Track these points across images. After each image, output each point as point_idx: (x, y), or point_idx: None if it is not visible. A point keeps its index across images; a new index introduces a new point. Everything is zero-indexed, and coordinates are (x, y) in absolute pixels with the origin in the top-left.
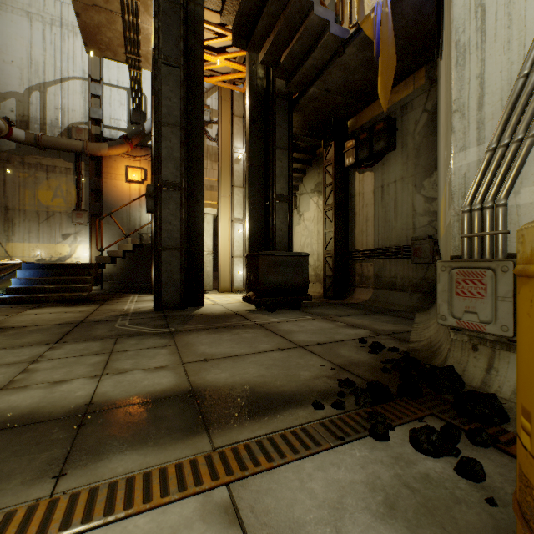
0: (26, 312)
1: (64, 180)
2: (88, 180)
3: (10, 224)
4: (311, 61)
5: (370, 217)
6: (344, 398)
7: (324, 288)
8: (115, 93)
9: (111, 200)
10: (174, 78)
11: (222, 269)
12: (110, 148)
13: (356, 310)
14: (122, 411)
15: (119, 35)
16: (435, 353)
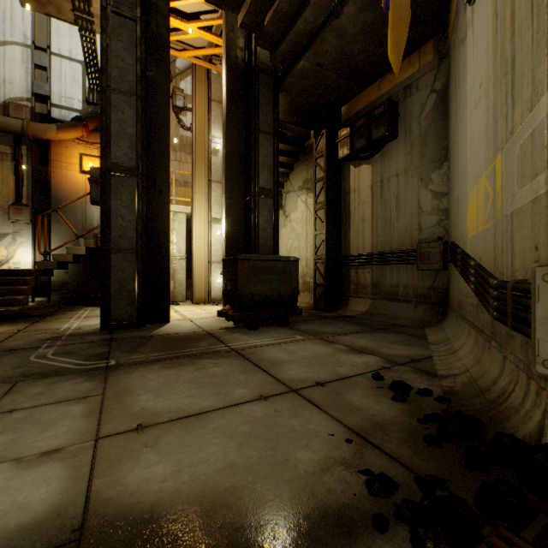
0: None
1: None
2: (32, 169)
3: None
4: (301, 24)
5: (368, 217)
6: (387, 533)
7: (315, 298)
8: (67, 65)
9: (61, 194)
10: (129, 33)
11: (196, 276)
12: (59, 130)
13: (355, 326)
14: None
15: None
16: (502, 407)
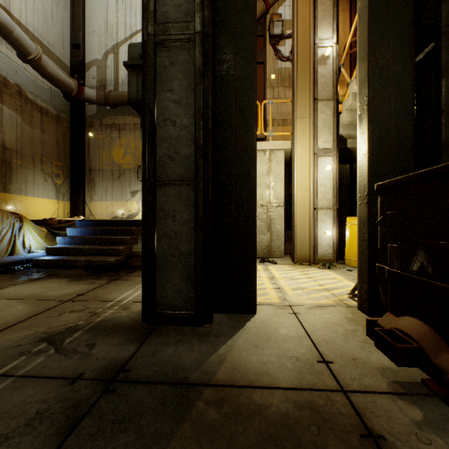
0: (2, 290)
1: (133, 137)
2: None
3: (92, 185)
4: None
5: None
6: None
7: None
8: None
9: None
10: None
11: (298, 227)
12: None
13: None
14: None
15: None
16: None
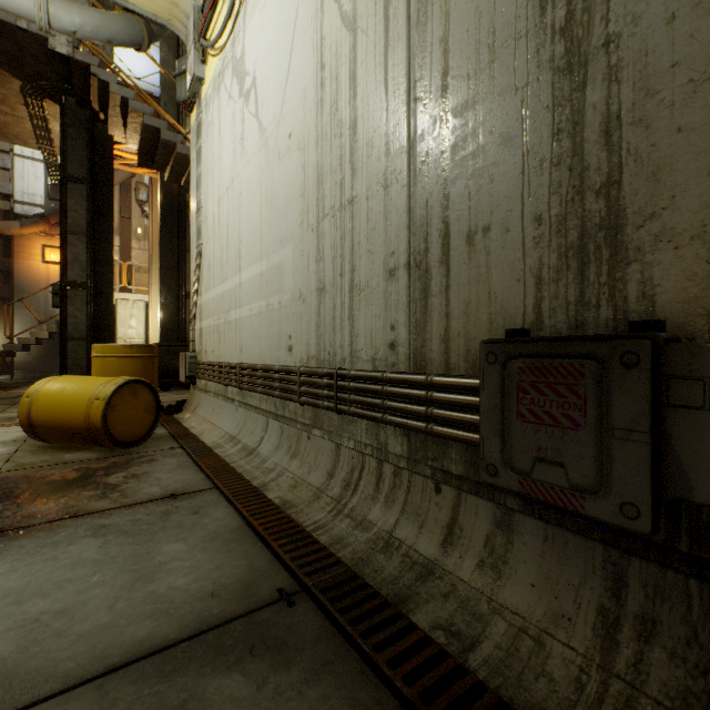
0: None
1: None
2: None
3: None
4: None
5: None
6: None
7: None
8: (30, 165)
9: (24, 282)
10: (81, 193)
11: None
12: (23, 227)
13: None
14: (7, 418)
15: (29, 131)
16: None
